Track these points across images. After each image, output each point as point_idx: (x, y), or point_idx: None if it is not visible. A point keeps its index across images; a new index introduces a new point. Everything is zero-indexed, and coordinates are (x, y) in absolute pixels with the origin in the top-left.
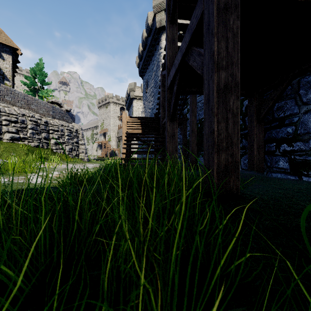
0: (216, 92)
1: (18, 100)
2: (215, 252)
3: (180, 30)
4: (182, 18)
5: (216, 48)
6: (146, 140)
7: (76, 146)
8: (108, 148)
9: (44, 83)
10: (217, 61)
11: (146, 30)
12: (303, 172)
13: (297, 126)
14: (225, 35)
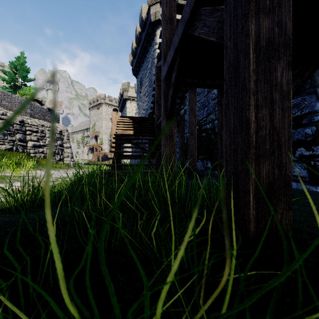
0: (254, 53)
1: None
2: None
3: (178, 13)
4: None
5: None
6: (139, 142)
7: (60, 149)
8: (99, 152)
9: (26, 79)
10: None
11: (140, 25)
12: None
13: (318, 126)
14: None
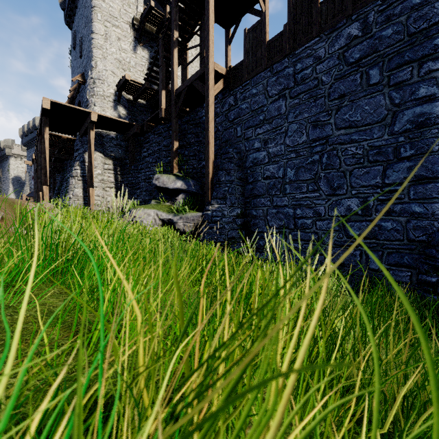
0: None
1: None
2: None
3: None
4: None
5: None
6: None
7: None
8: None
9: None
10: None
11: (34, 126)
12: None
13: None
14: None
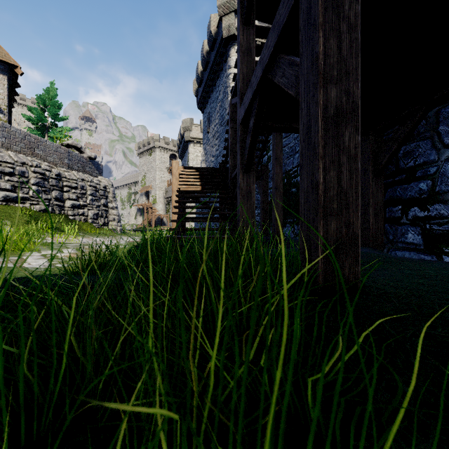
0: (322, 120)
1: (15, 141)
2: (362, 442)
3: (258, 37)
4: (262, 19)
5: (323, 49)
6: (208, 201)
7: (104, 210)
8: (152, 214)
9: (57, 118)
10: (324, 70)
11: (208, 41)
12: (444, 250)
13: (435, 180)
14: (336, 28)
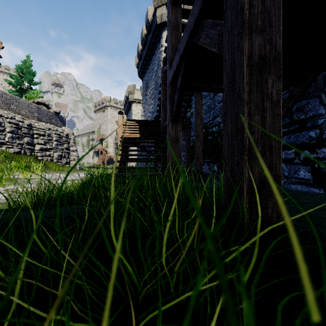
0: (247, 67)
1: None
2: None
3: (183, 18)
4: (186, 3)
5: None
6: (145, 145)
7: (66, 152)
8: (105, 156)
9: (32, 82)
10: (249, 20)
11: (146, 27)
12: None
13: (322, 129)
14: None
